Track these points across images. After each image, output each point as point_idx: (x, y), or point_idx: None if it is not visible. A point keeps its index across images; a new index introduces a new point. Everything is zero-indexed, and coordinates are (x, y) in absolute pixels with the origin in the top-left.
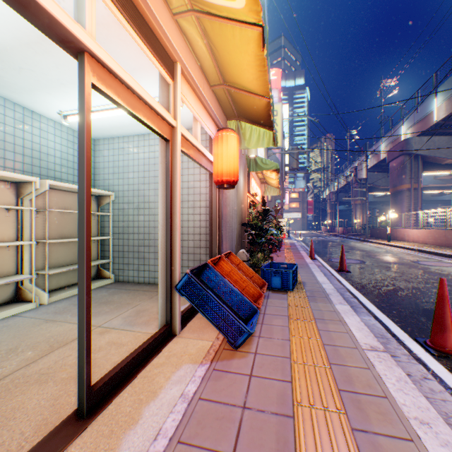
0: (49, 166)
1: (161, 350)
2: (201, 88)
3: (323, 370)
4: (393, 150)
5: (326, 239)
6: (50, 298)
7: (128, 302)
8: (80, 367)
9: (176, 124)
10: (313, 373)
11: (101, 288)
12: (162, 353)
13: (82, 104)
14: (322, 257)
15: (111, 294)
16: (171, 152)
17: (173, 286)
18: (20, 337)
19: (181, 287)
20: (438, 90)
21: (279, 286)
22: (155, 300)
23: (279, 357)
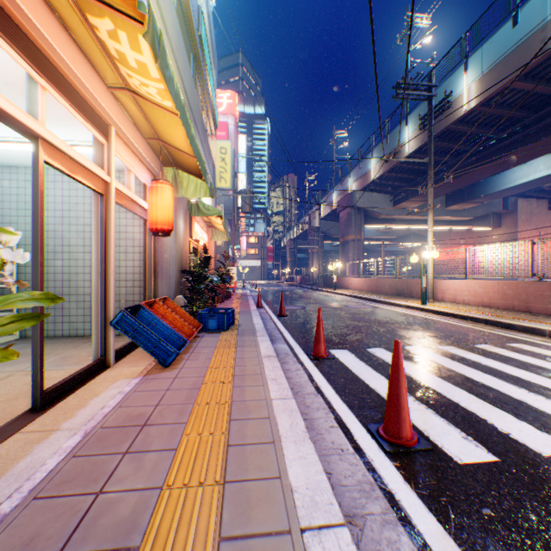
0: None
1: (98, 376)
2: (136, 142)
3: (229, 369)
4: (342, 202)
5: (283, 289)
6: None
7: (48, 352)
8: (35, 374)
9: (111, 180)
10: (221, 371)
11: (4, 345)
12: (99, 377)
13: (37, 176)
14: (270, 305)
15: (23, 348)
16: (106, 205)
17: (108, 324)
18: None
19: (116, 322)
20: (374, 152)
21: (215, 328)
22: (83, 348)
23: (200, 367)
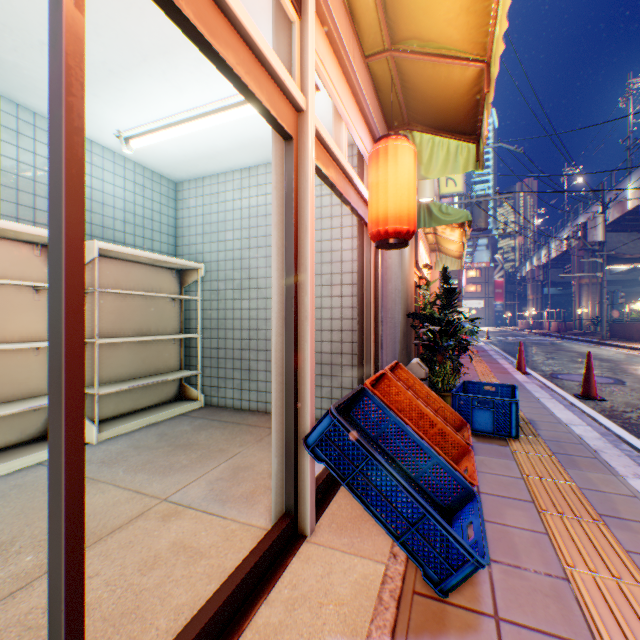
0: (104, 222)
1: (275, 582)
2: (349, 54)
3: None
4: None
5: (532, 341)
6: (101, 433)
7: (220, 447)
8: None
9: (304, 105)
10: None
11: (182, 417)
12: (276, 590)
13: None
14: (538, 371)
15: (196, 430)
16: (296, 163)
17: (299, 435)
18: (27, 516)
19: (316, 442)
20: None
21: (488, 428)
22: (266, 446)
23: None
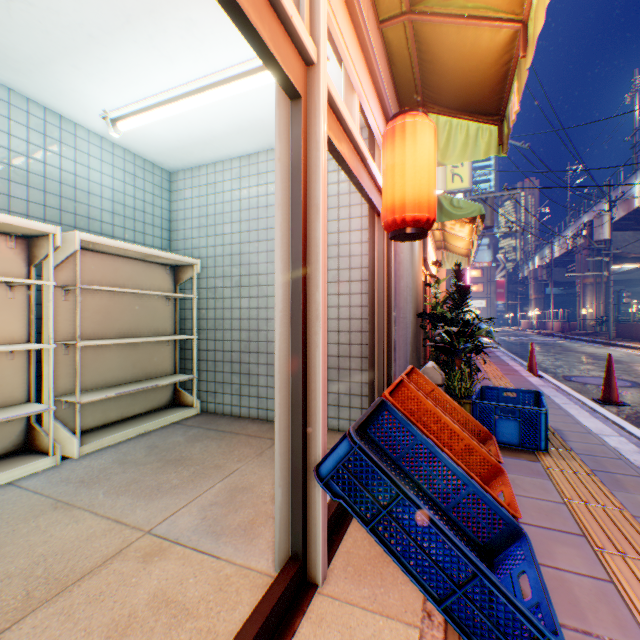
0: (90, 213)
1: None
2: (364, 13)
3: None
4: None
5: (537, 341)
6: (83, 446)
7: (216, 463)
8: None
9: (315, 56)
10: None
11: (176, 426)
12: None
13: None
14: (549, 373)
15: (190, 441)
16: (305, 128)
17: (308, 461)
18: None
19: (331, 473)
20: None
21: (514, 440)
22: (267, 461)
23: None
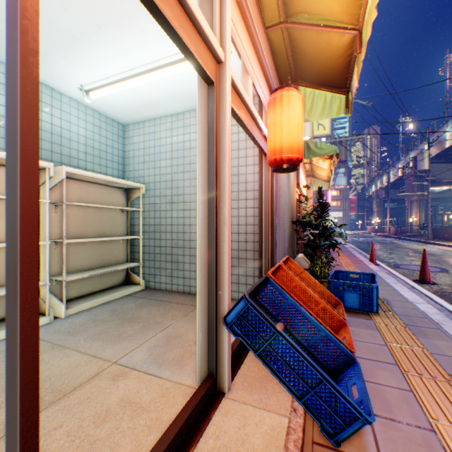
0: (71, 153)
1: (201, 433)
2: (255, 24)
3: None
4: None
5: (377, 241)
6: (68, 310)
7: (157, 321)
8: None
9: (223, 57)
10: None
11: (128, 297)
12: (203, 441)
13: None
14: (384, 262)
15: (139, 307)
16: (216, 103)
17: (219, 315)
18: None
19: (233, 321)
20: None
21: (356, 305)
22: (191, 319)
23: None
